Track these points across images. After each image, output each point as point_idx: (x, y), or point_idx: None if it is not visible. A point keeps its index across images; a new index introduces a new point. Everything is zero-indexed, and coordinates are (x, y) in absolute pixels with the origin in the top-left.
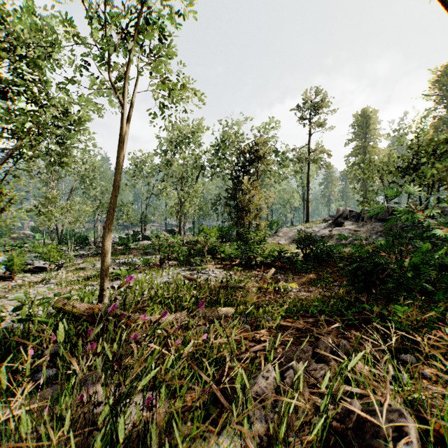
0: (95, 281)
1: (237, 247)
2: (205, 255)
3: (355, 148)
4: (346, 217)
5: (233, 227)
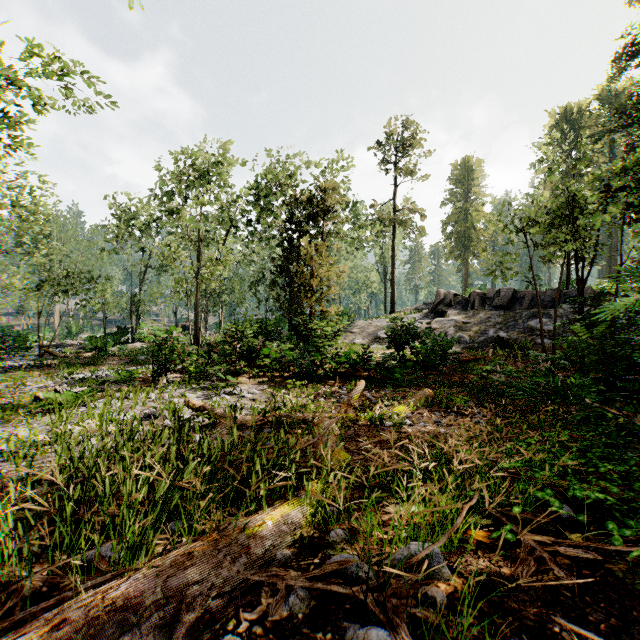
0: (0, 417)
1: (293, 346)
2: (236, 362)
3: (455, 210)
4: (449, 303)
5: (283, 321)
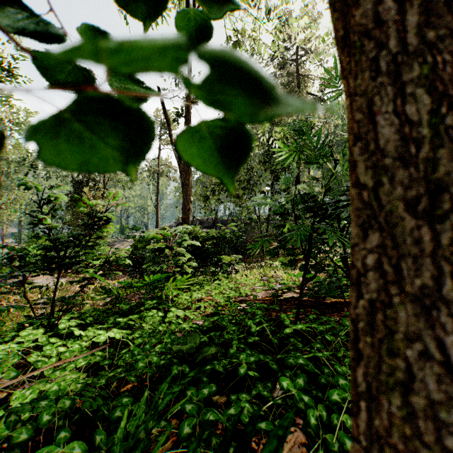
0: None
1: None
2: None
3: None
4: None
5: None
